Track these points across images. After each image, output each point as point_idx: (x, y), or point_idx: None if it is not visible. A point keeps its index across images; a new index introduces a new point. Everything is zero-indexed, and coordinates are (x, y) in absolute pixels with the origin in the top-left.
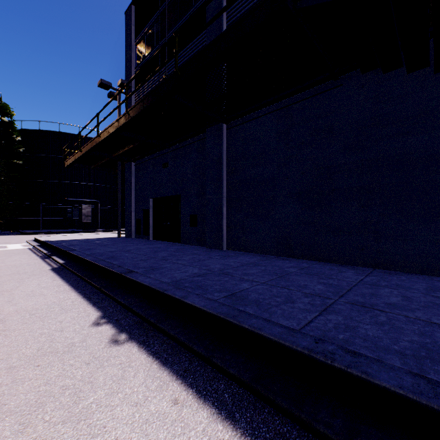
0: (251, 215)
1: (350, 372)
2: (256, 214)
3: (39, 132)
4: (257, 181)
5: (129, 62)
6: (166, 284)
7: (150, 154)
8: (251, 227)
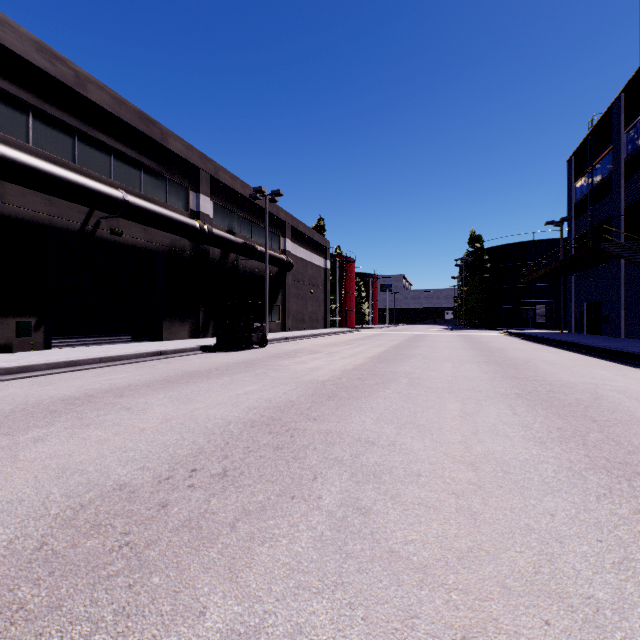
0: (635, 316)
1: (567, 342)
2: (637, 315)
3: (499, 247)
4: (637, 295)
5: (569, 199)
6: (554, 338)
7: (583, 271)
8: (635, 323)
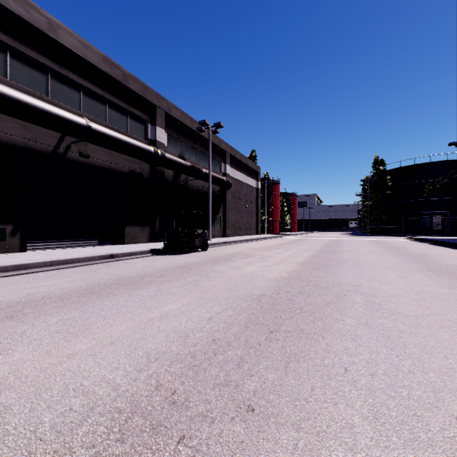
0: None
1: None
2: None
3: (399, 169)
4: None
5: None
6: None
7: None
8: None
